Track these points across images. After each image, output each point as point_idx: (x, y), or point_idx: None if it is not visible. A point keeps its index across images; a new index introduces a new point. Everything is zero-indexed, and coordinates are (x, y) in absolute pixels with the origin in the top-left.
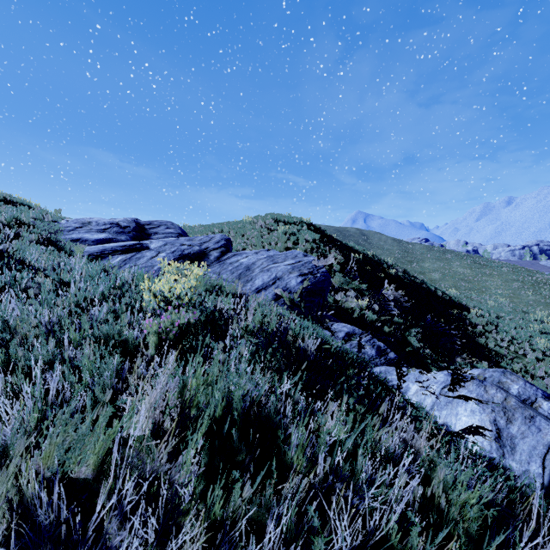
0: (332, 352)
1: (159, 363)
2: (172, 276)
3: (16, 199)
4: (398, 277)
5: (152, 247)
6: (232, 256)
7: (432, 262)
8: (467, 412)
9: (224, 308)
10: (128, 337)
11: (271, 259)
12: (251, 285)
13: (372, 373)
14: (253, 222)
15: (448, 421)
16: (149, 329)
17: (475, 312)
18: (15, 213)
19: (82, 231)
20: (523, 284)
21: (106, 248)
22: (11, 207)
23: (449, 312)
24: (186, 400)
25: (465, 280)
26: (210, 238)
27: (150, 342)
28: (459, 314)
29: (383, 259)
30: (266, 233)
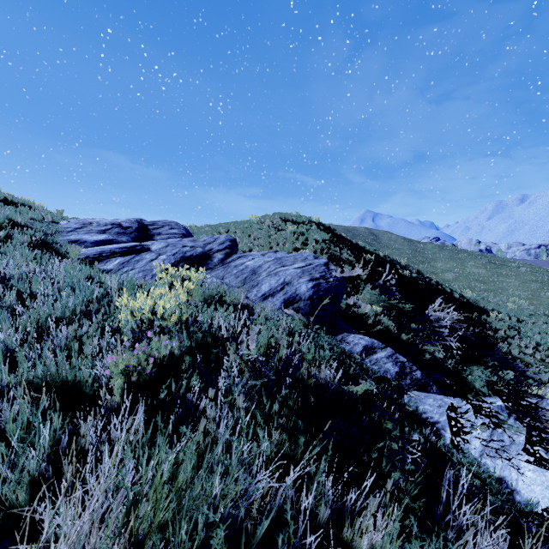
0: (350, 374)
1: (128, 413)
2: (156, 289)
3: (18, 200)
4: (412, 278)
5: (153, 249)
6: (237, 258)
7: (445, 262)
8: (532, 466)
9: (223, 326)
10: (93, 372)
11: (279, 262)
12: (257, 291)
13: (401, 402)
14: (261, 221)
15: (506, 475)
16: (112, 369)
17: (495, 315)
18: (10, 214)
19: (81, 232)
20: (543, 285)
21: (105, 250)
22: (5, 207)
23: (468, 316)
24: (127, 543)
25: (480, 281)
26: (215, 239)
27: (115, 386)
28: (478, 317)
29: (396, 260)
30: (274, 233)
